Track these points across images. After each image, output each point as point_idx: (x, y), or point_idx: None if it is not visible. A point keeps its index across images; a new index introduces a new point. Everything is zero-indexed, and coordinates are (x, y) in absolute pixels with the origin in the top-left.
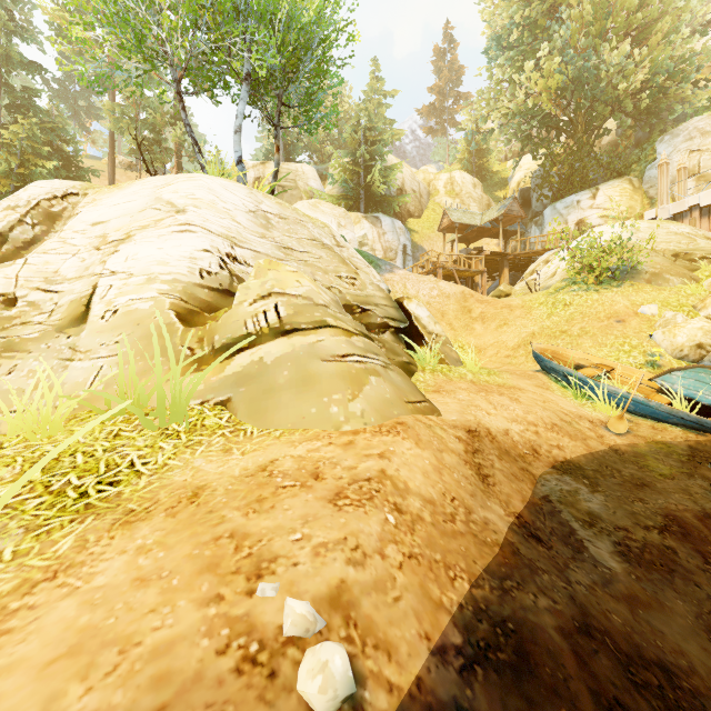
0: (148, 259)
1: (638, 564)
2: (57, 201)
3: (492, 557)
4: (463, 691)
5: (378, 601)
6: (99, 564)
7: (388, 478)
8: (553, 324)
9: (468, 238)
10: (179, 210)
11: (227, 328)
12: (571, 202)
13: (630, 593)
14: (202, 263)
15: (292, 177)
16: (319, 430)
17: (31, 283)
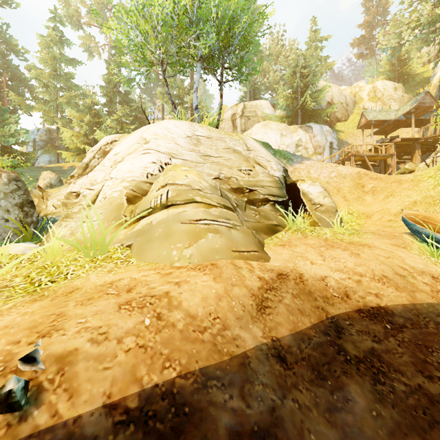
0: (125, 170)
1: (392, 405)
2: (108, 145)
3: (216, 362)
4: (107, 435)
5: (91, 366)
6: (6, 317)
7: (168, 297)
8: (436, 194)
9: (385, 130)
10: (146, 142)
11: (142, 205)
12: None
13: (355, 425)
14: (150, 170)
15: (253, 109)
16: (162, 264)
17: (86, 186)
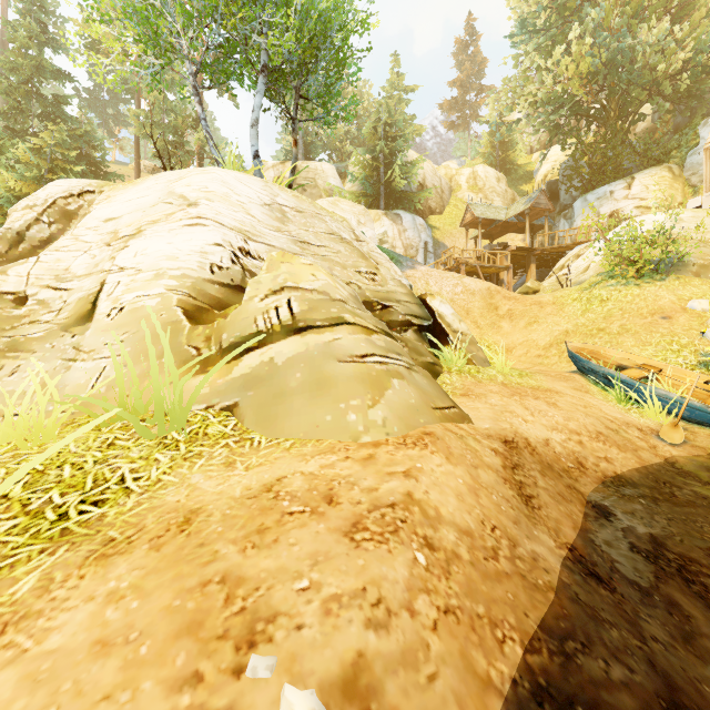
0: (157, 254)
1: None
2: (73, 199)
3: (547, 606)
4: None
5: (407, 683)
6: (58, 616)
7: (415, 503)
8: (589, 322)
9: (492, 233)
10: (191, 203)
11: (235, 325)
12: (604, 193)
13: None
14: (213, 258)
15: (312, 175)
16: (334, 441)
17: (42, 281)
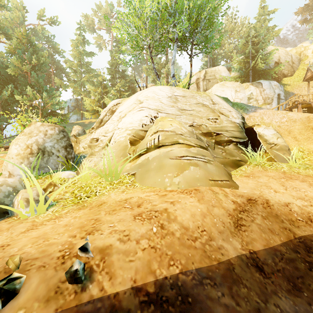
0: (127, 122)
1: None
2: (114, 106)
3: (208, 265)
4: (136, 310)
5: (121, 258)
6: (64, 218)
7: (166, 212)
8: None
9: None
10: (141, 102)
11: (141, 146)
12: None
13: None
14: (144, 121)
15: (213, 74)
16: (158, 188)
17: (102, 134)
